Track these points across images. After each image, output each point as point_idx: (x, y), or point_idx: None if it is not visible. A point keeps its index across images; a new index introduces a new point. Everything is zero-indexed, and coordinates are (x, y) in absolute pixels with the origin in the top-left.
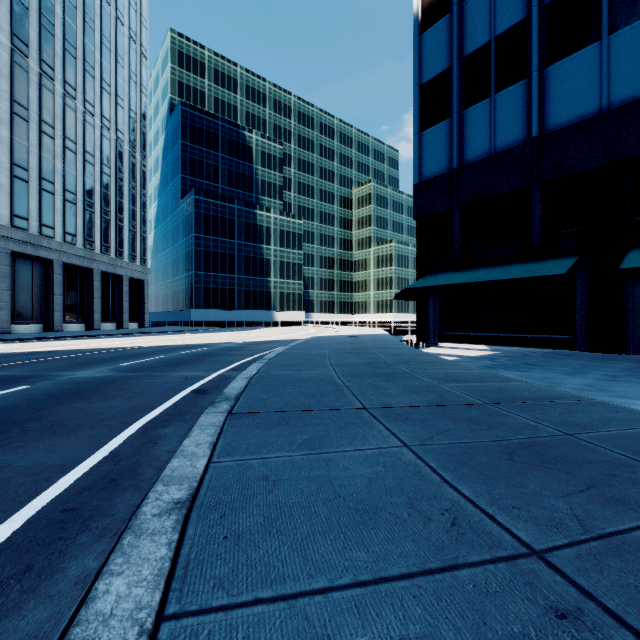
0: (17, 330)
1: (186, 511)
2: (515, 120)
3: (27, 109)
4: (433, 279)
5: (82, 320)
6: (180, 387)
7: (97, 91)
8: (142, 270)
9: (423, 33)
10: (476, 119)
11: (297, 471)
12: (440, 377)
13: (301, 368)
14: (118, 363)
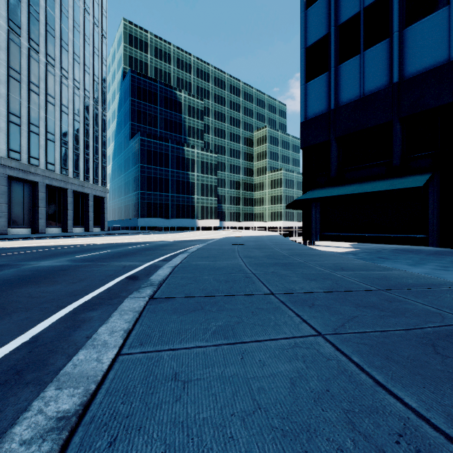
0: (12, 232)
1: (67, 433)
2: (380, 70)
3: (19, 73)
4: (316, 193)
5: (59, 225)
6: (117, 274)
7: (70, 61)
8: (103, 190)
9: (308, 8)
10: (349, 71)
11: (210, 367)
12: (330, 266)
13: (216, 259)
14: (75, 255)
